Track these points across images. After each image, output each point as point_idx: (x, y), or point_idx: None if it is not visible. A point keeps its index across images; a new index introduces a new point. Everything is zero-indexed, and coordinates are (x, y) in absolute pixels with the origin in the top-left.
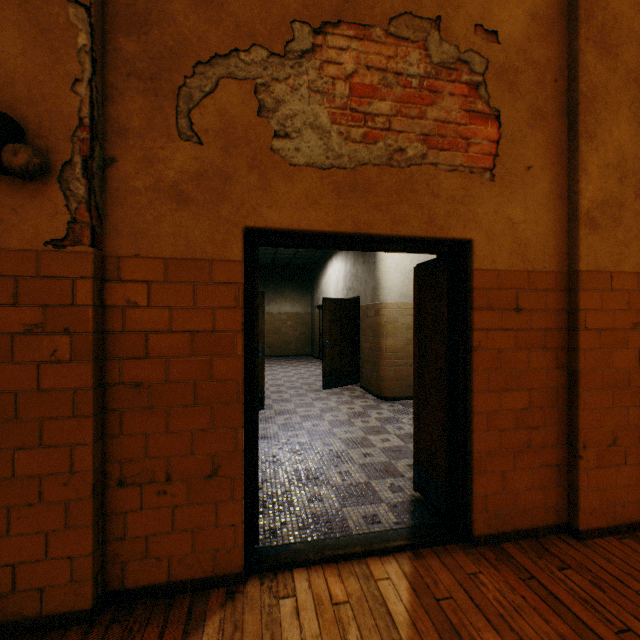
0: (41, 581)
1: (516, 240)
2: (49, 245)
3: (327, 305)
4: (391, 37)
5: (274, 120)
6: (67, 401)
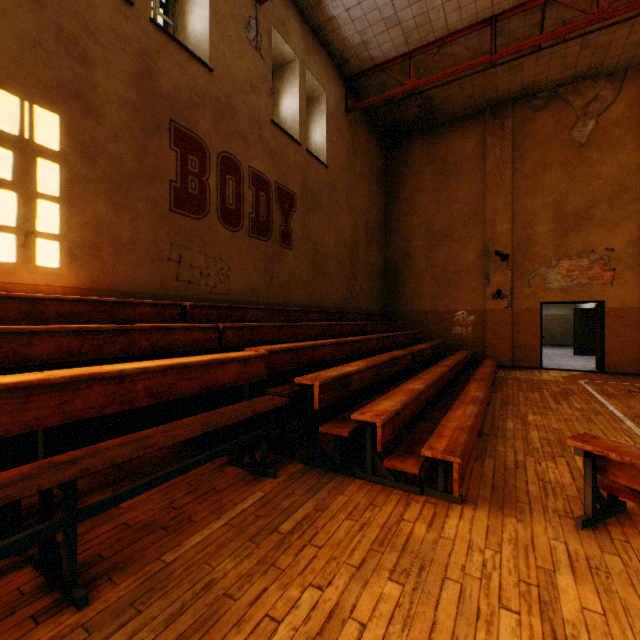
0: (503, 360)
1: (620, 300)
2: (504, 308)
3: (576, 312)
4: (577, 258)
5: (546, 281)
6: (507, 332)
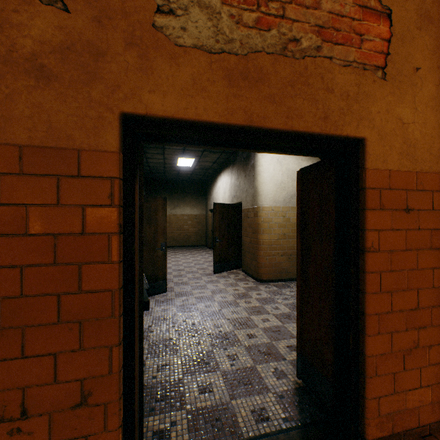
0: None
1: (406, 140)
2: None
3: (217, 208)
4: None
5: None
6: None
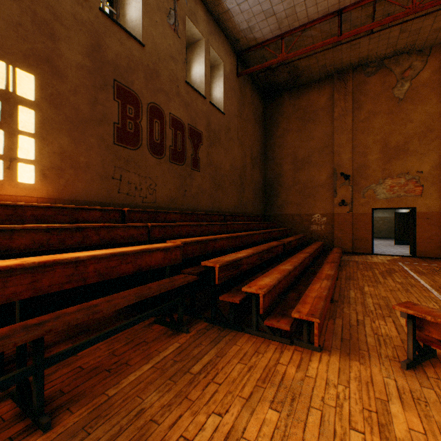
0: (346, 248)
1: (426, 206)
2: (347, 212)
3: (396, 215)
4: (397, 178)
5: (376, 193)
6: (349, 229)
